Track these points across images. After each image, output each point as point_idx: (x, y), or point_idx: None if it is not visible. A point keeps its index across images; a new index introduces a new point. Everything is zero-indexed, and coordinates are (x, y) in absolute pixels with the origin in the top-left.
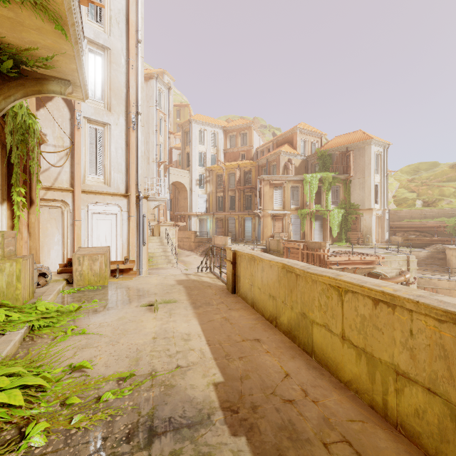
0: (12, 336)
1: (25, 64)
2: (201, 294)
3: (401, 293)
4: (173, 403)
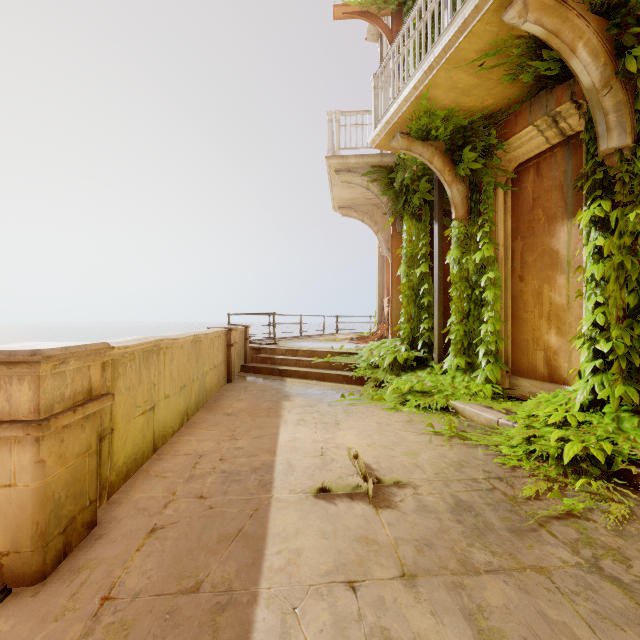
0: (493, 414)
1: (535, 41)
2: (208, 535)
3: (222, 329)
4: (315, 397)
